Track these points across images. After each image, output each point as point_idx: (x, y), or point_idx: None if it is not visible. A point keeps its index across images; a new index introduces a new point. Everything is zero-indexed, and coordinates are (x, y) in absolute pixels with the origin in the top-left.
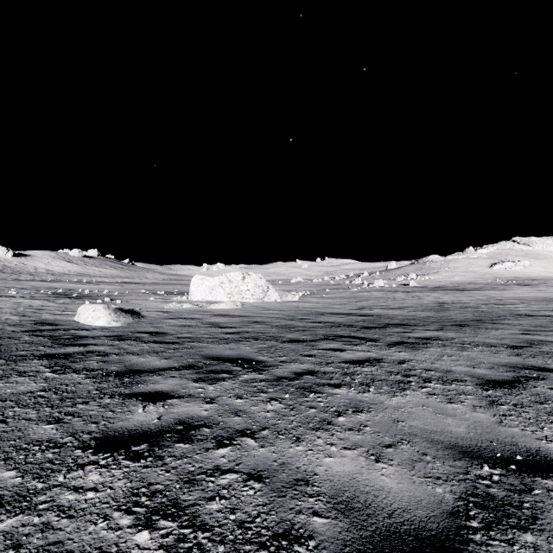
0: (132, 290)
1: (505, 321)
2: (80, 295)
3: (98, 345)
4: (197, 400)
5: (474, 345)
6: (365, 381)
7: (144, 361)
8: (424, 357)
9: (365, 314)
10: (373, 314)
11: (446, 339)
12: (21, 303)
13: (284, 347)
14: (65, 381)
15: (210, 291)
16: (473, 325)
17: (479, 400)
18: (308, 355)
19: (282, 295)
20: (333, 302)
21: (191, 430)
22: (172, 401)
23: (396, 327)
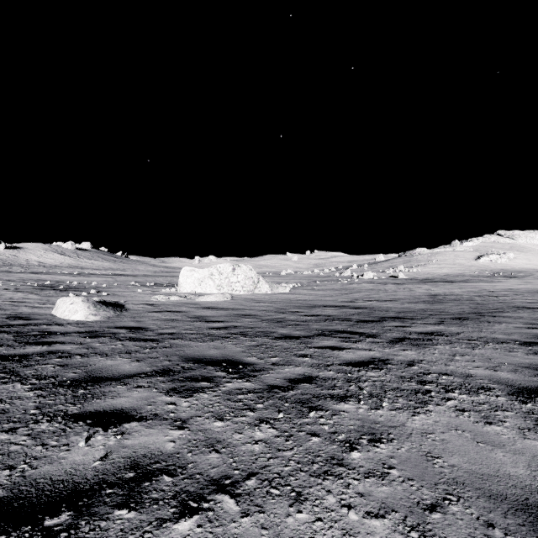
0: (122, 282)
1: (504, 314)
2: (67, 287)
3: (65, 343)
4: (163, 424)
5: (483, 341)
6: (374, 391)
7: (111, 365)
8: (434, 356)
9: (358, 306)
10: (367, 307)
11: (450, 334)
12: (2, 296)
13: (276, 345)
14: (1, 394)
15: (199, 283)
16: (472, 318)
17: (522, 418)
18: (304, 355)
19: (272, 286)
20: (325, 294)
21: (144, 481)
22: (130, 425)
23: (393, 321)
